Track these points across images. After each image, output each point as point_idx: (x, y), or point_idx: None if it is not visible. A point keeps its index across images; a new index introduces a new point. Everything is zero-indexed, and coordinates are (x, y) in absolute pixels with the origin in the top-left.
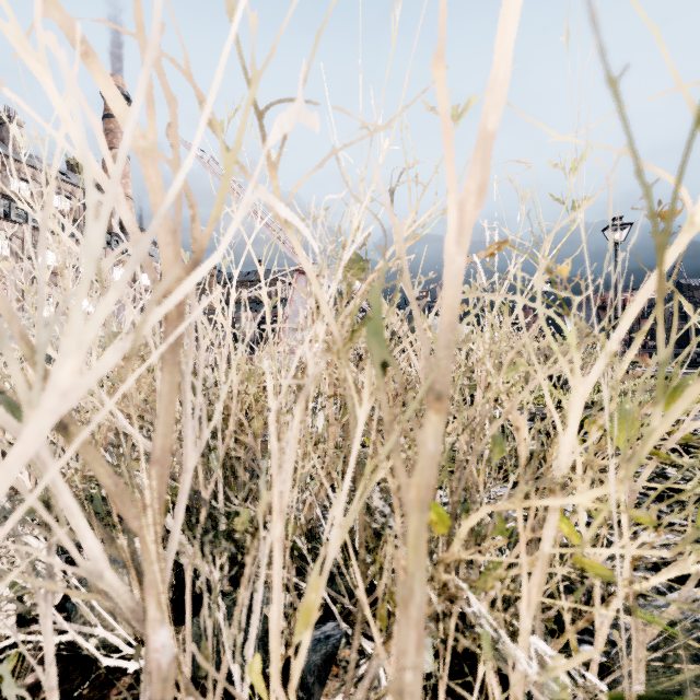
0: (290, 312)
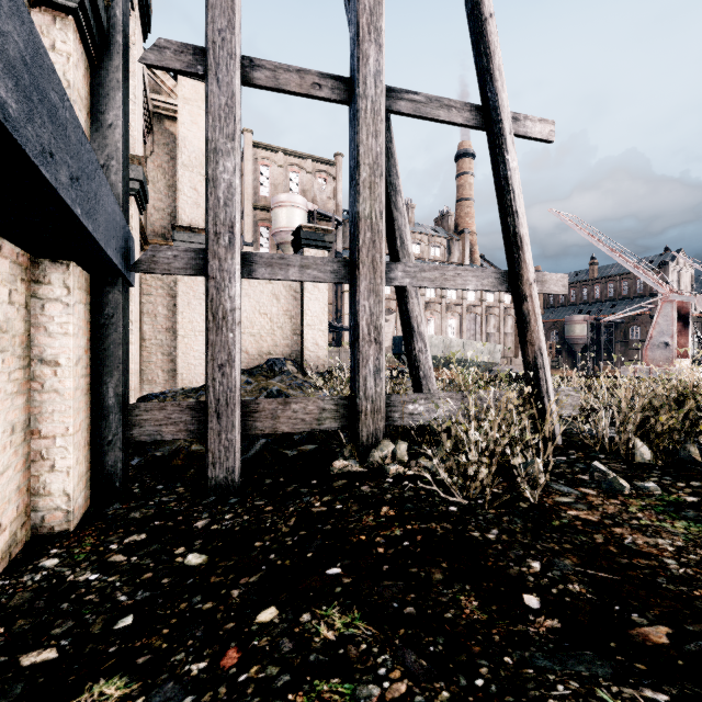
0: (654, 333)
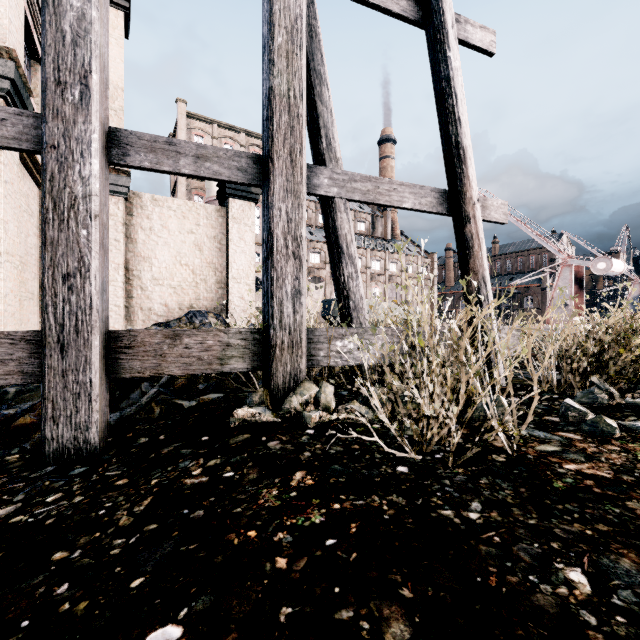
0: (555, 294)
